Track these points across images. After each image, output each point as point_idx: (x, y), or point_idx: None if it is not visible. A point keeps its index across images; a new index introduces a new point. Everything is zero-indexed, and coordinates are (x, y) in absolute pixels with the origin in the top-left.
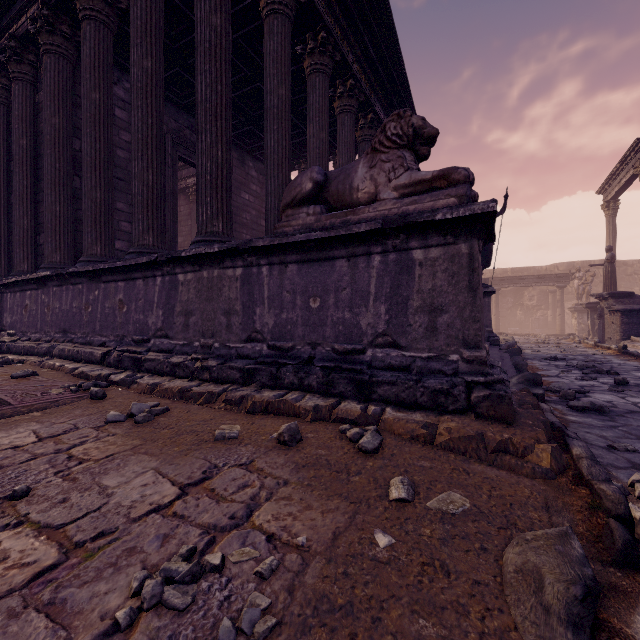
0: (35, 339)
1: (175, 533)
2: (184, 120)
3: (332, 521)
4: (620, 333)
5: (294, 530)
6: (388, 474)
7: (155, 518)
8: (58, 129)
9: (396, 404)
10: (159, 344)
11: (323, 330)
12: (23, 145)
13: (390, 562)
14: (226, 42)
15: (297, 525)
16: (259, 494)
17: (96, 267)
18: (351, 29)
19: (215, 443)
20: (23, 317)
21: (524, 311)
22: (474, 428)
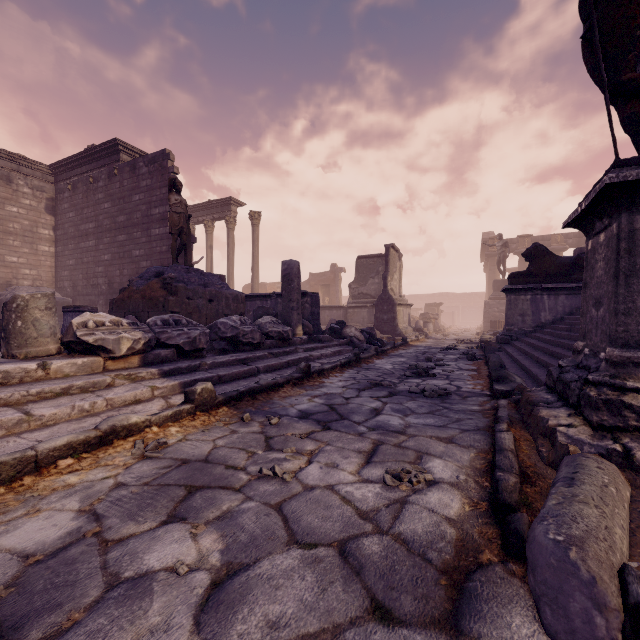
0: None
1: None
2: None
3: None
4: None
5: None
6: None
7: None
8: None
9: None
10: None
11: None
12: None
13: None
14: None
15: None
16: None
17: None
18: None
19: None
20: None
21: None
22: None
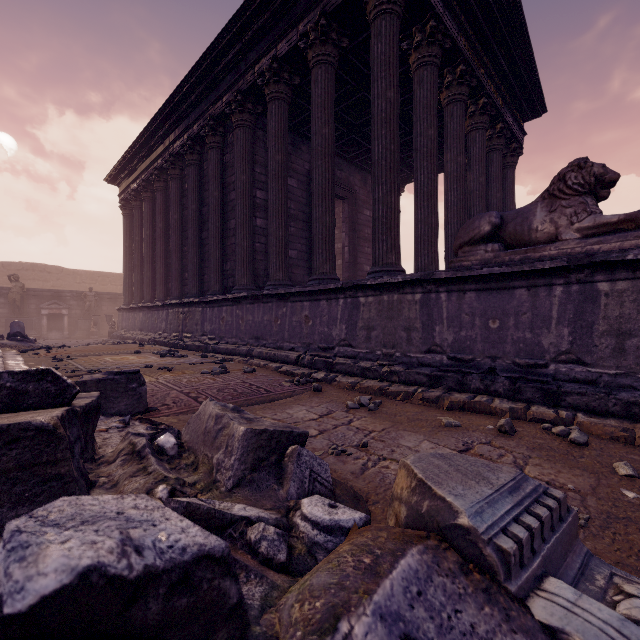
0: (232, 343)
1: None
2: None
3: (584, 481)
4: None
5: (561, 482)
6: (607, 460)
7: None
8: (245, 183)
9: (586, 411)
10: (343, 351)
11: (503, 346)
12: (216, 196)
13: None
14: (397, 109)
15: (560, 479)
16: (517, 461)
17: (288, 291)
18: (485, 51)
19: (448, 428)
20: (221, 326)
21: None
22: None
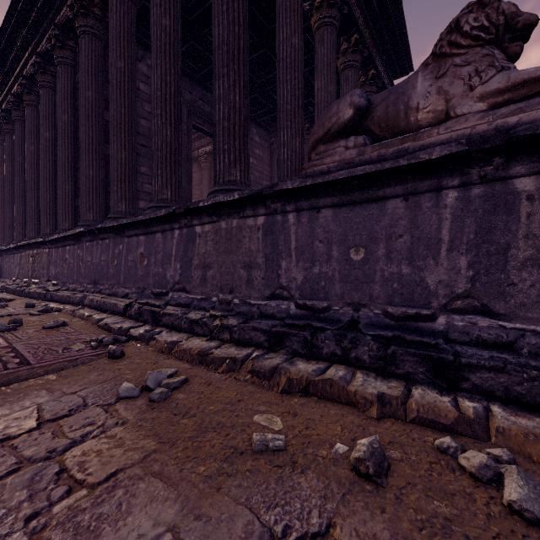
0: (72, 289)
1: None
2: (197, 92)
3: None
4: None
5: None
6: None
7: None
8: (91, 101)
9: (505, 400)
10: (177, 298)
11: (369, 288)
12: (65, 120)
13: None
14: None
15: None
16: None
17: (120, 222)
18: None
19: (256, 460)
20: (64, 269)
21: None
22: None
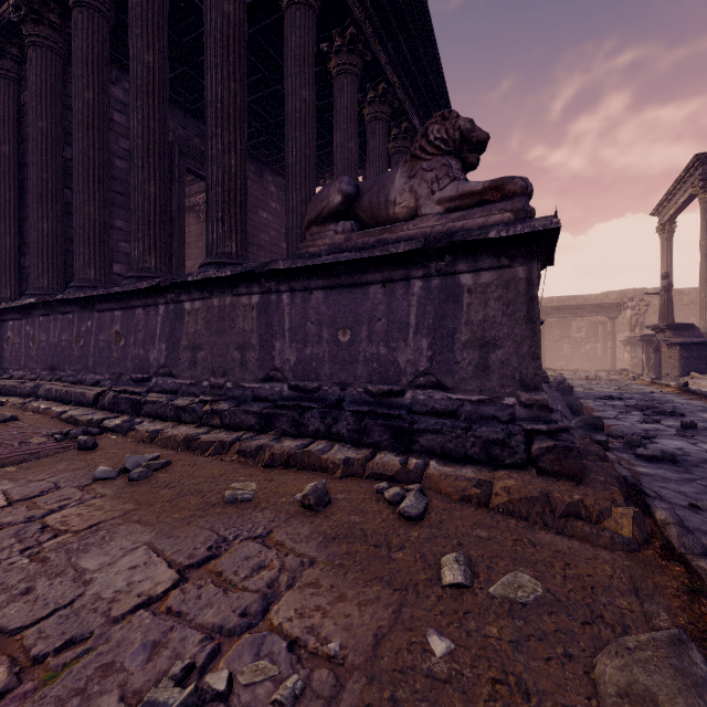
0: (18, 377)
1: (168, 640)
2: (193, 127)
3: (372, 618)
4: (679, 369)
5: (324, 632)
6: (438, 548)
7: (143, 617)
8: (45, 134)
9: (442, 456)
10: (162, 383)
11: (354, 368)
12: (5, 152)
13: (451, 679)
14: (240, 33)
15: (327, 625)
16: (278, 579)
17: (88, 293)
18: (383, 26)
19: (225, 507)
20: (4, 351)
21: (571, 344)
22: (537, 487)
